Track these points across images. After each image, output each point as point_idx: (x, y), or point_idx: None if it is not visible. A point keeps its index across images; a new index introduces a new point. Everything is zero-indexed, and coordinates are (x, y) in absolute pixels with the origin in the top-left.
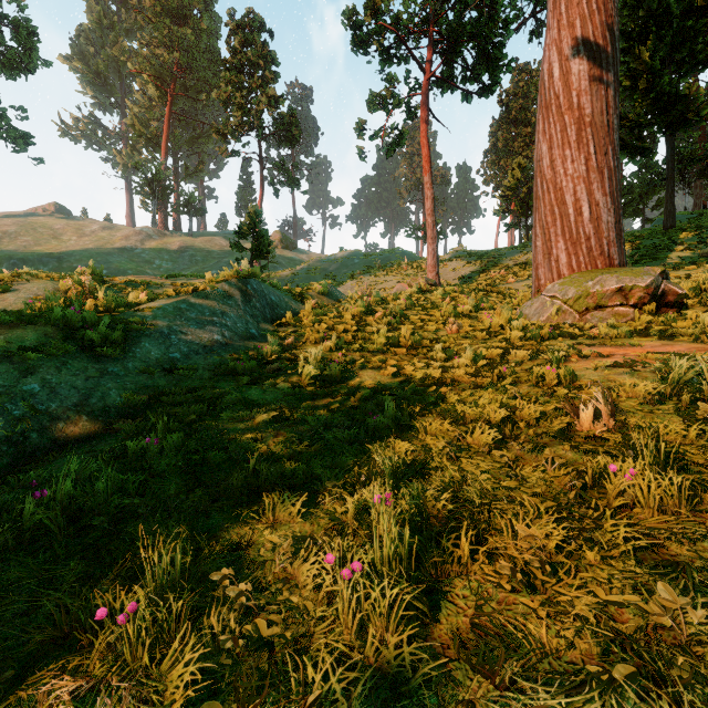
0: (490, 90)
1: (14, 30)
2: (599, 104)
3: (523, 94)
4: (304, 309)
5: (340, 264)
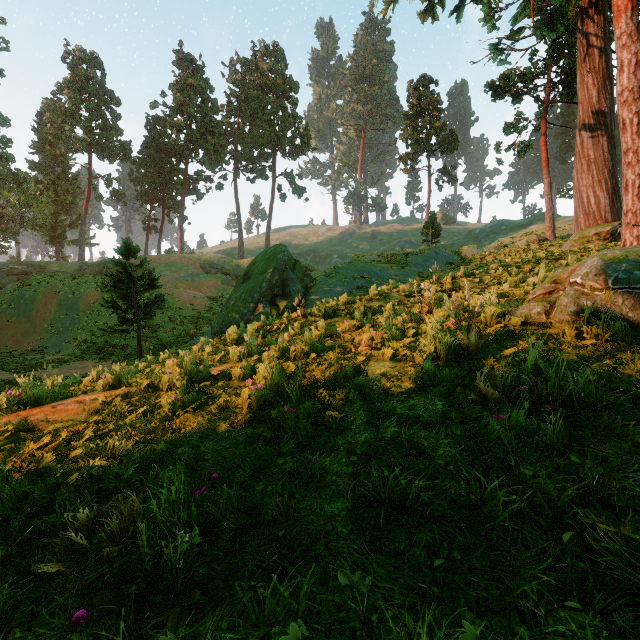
0: None
1: (303, 138)
2: (597, 153)
3: None
4: (459, 258)
5: (489, 232)
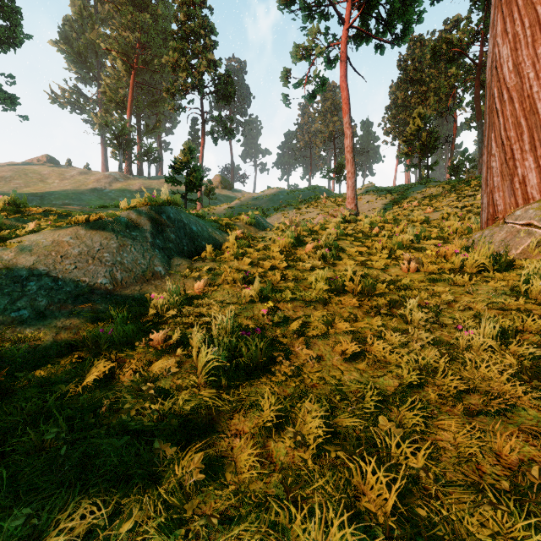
0: (402, 39)
1: (0, 9)
2: None
3: (418, 59)
4: (229, 239)
5: (267, 200)
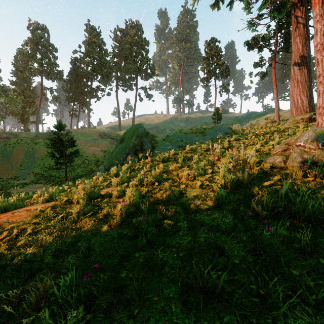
0: None
1: (151, 69)
2: (302, 77)
3: None
4: (231, 131)
5: (245, 117)
